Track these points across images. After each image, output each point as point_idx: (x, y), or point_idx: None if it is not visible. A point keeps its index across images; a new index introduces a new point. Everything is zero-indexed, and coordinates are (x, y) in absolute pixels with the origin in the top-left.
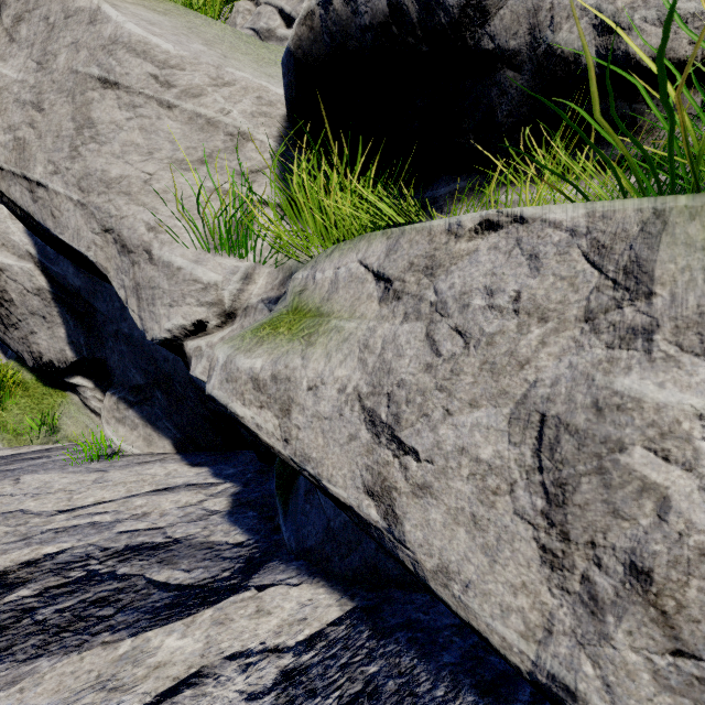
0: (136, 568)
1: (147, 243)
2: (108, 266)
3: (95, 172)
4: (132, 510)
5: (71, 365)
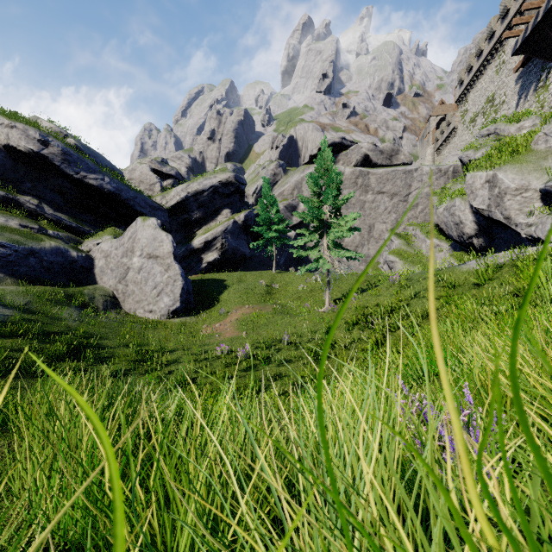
0: None
1: (513, 218)
2: (505, 222)
3: (503, 208)
4: None
5: (483, 248)
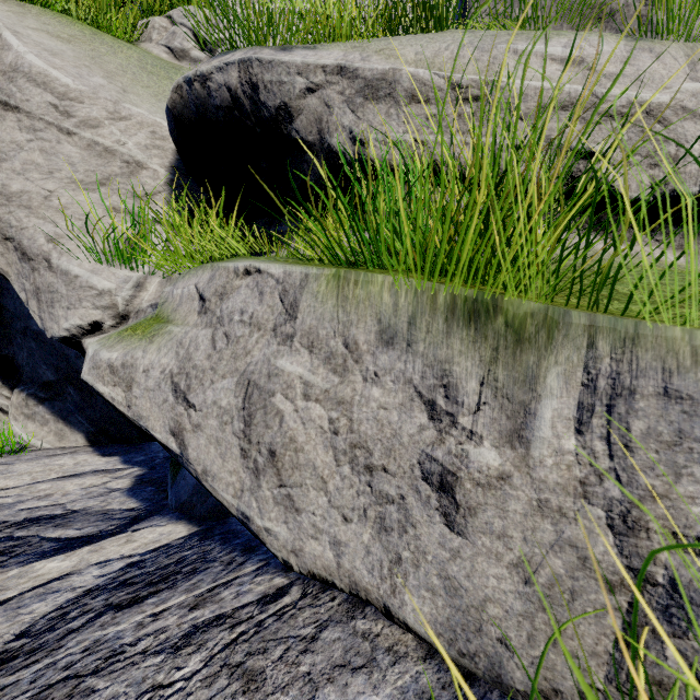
0: (32, 532)
1: (46, 253)
2: (9, 270)
3: None
4: (35, 493)
5: None
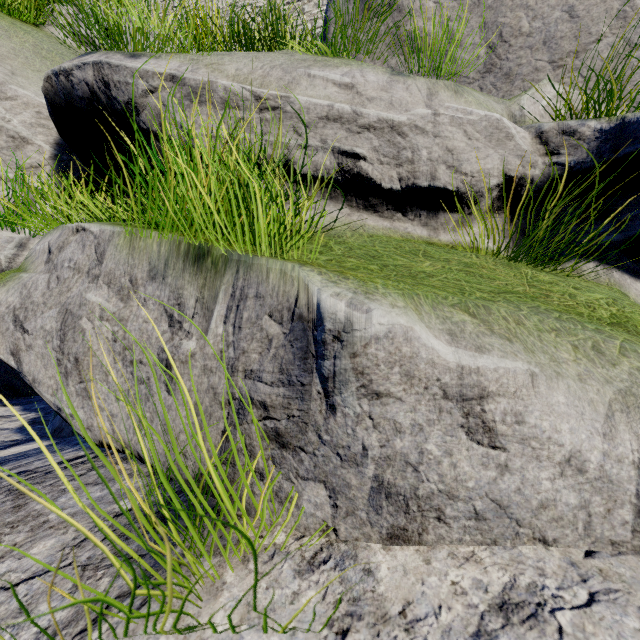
0: None
1: None
2: None
3: None
4: None
5: None
